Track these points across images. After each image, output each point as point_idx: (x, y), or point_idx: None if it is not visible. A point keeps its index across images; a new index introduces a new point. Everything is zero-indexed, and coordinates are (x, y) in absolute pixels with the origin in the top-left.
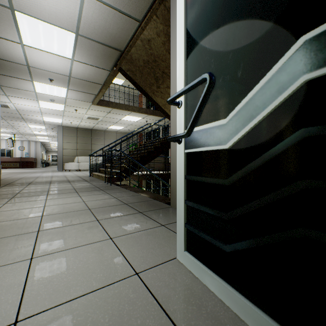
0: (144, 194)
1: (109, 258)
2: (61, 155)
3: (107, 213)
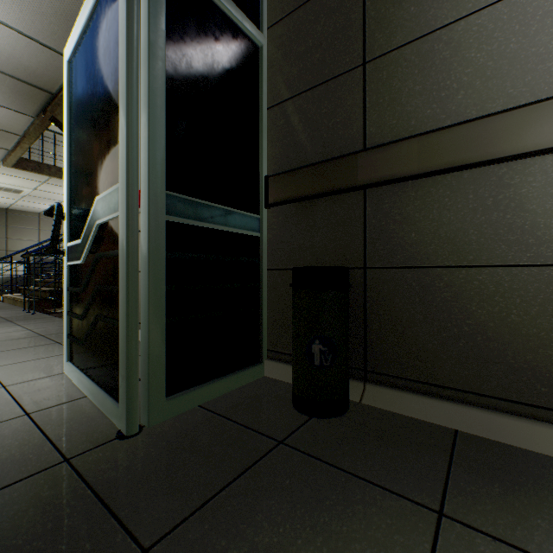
0: None
1: None
2: None
3: None
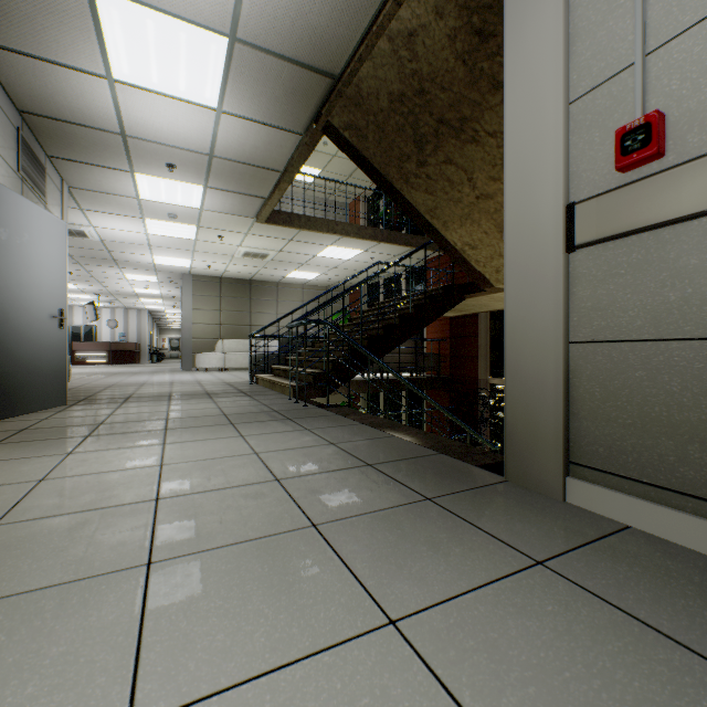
0: (401, 434)
1: None
2: (190, 337)
3: (331, 498)
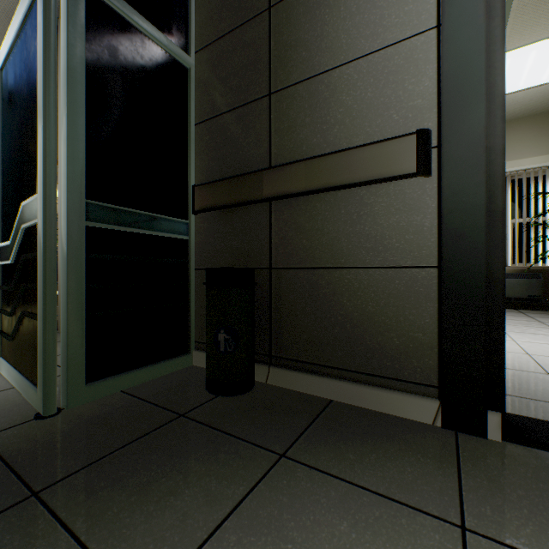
0: None
1: None
2: None
3: None
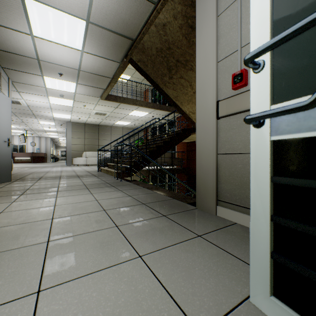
0: (159, 191)
1: (147, 295)
2: (70, 150)
3: (125, 216)
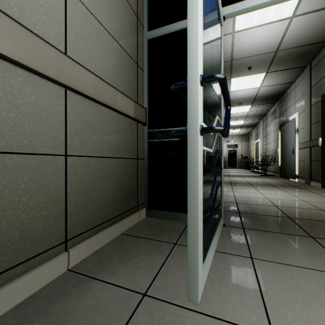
0: None
1: None
2: None
3: None
